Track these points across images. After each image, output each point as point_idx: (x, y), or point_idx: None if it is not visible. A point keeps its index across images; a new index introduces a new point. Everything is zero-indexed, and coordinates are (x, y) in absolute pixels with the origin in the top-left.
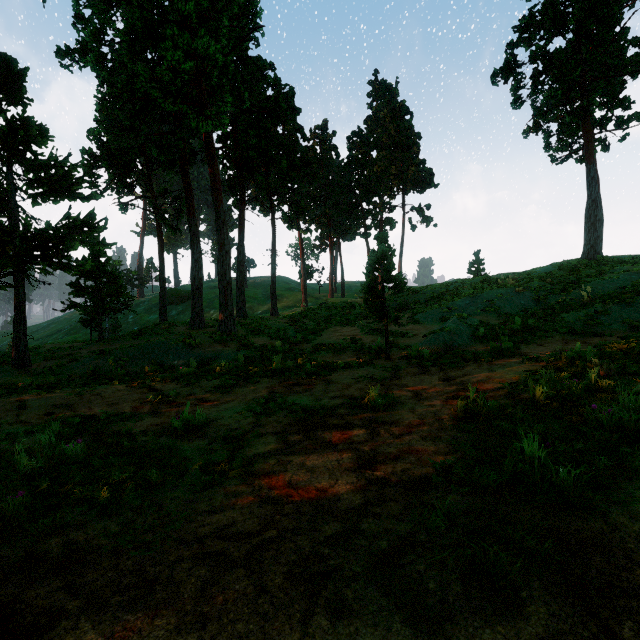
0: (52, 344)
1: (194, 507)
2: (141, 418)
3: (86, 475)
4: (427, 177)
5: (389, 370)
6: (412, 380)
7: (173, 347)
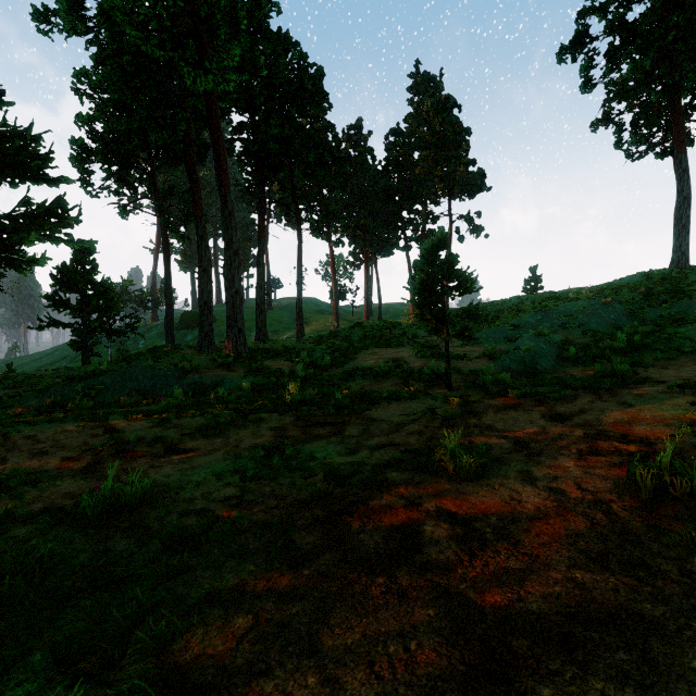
0: (38, 371)
1: None
2: (59, 481)
3: None
4: (478, 179)
5: (458, 403)
6: (499, 418)
7: (162, 372)
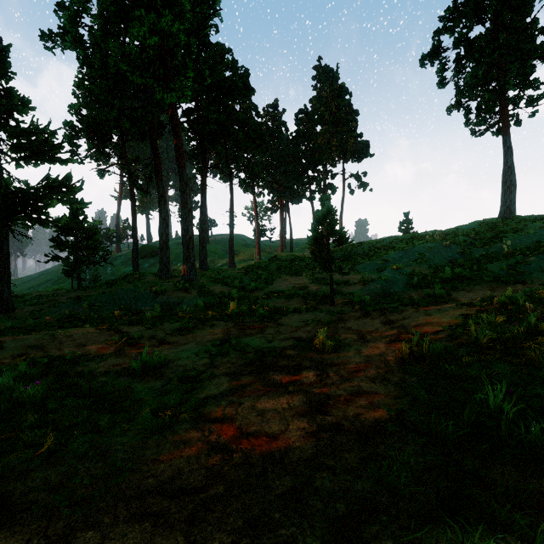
0: (38, 292)
1: (141, 454)
2: (105, 359)
3: (39, 418)
4: (364, 148)
5: (334, 314)
6: (356, 323)
7: (141, 294)
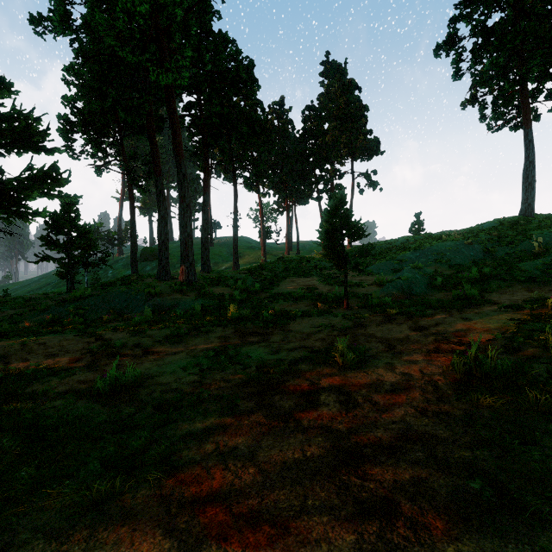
0: (32, 295)
1: None
2: (72, 373)
3: None
4: (374, 145)
5: (351, 318)
6: (379, 329)
7: (133, 296)
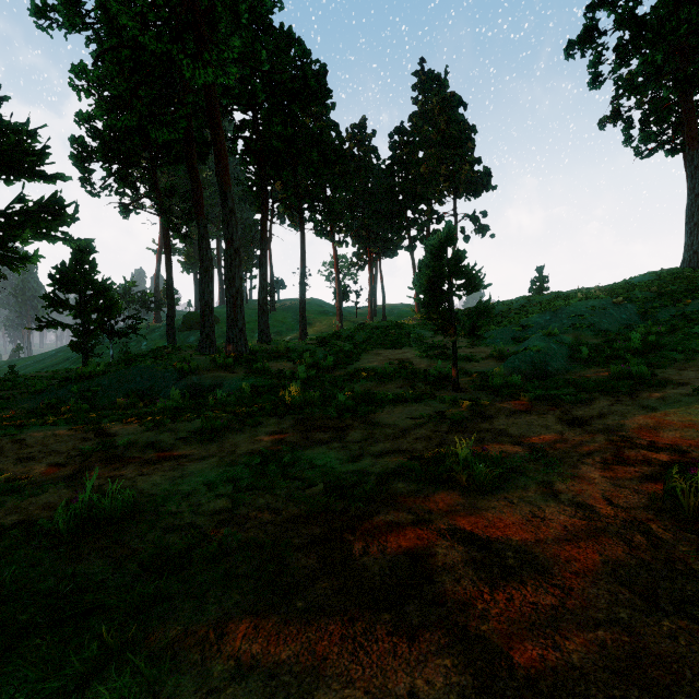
0: (38, 372)
1: None
2: (40, 490)
3: None
4: (484, 178)
5: (468, 406)
6: (512, 423)
7: (160, 373)
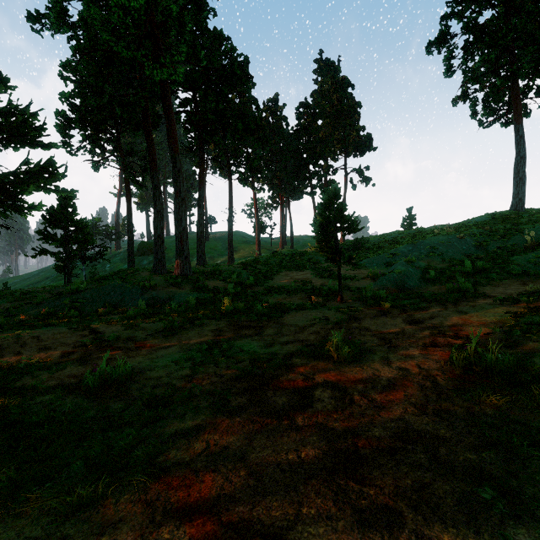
0: (30, 288)
1: None
2: (63, 367)
3: None
4: (367, 141)
5: (346, 311)
6: (373, 323)
7: (128, 289)
